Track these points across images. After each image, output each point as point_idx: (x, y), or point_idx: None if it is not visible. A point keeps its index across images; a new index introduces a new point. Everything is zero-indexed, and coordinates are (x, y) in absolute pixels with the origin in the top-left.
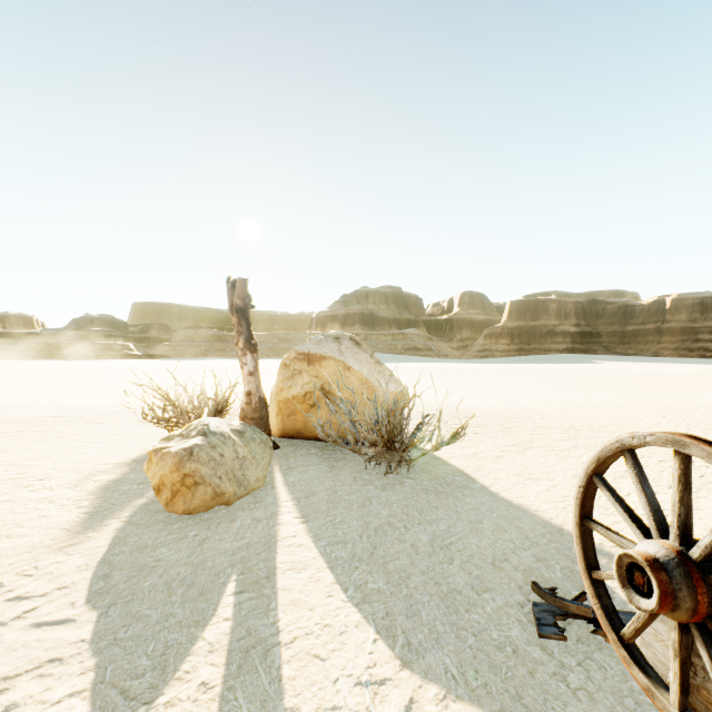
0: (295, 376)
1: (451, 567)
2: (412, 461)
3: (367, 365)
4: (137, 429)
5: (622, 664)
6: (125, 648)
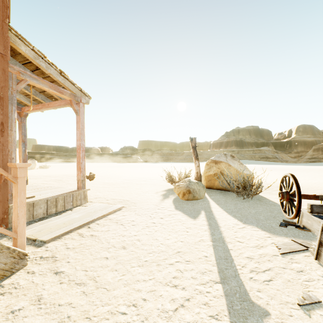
0: (210, 168)
1: (260, 216)
2: (253, 195)
3: (237, 164)
4: (160, 183)
5: (299, 231)
6: (186, 214)
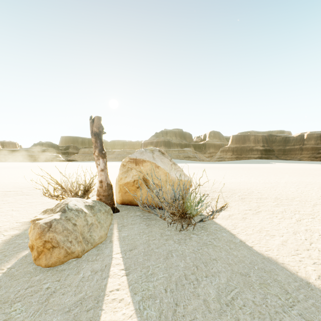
0: (128, 171)
1: None
2: (195, 223)
3: (168, 165)
4: (46, 199)
5: None
6: None
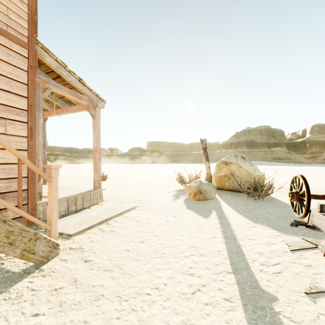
0: (221, 169)
1: (270, 216)
2: (264, 196)
3: (248, 165)
4: (170, 184)
5: (310, 231)
6: (198, 214)
